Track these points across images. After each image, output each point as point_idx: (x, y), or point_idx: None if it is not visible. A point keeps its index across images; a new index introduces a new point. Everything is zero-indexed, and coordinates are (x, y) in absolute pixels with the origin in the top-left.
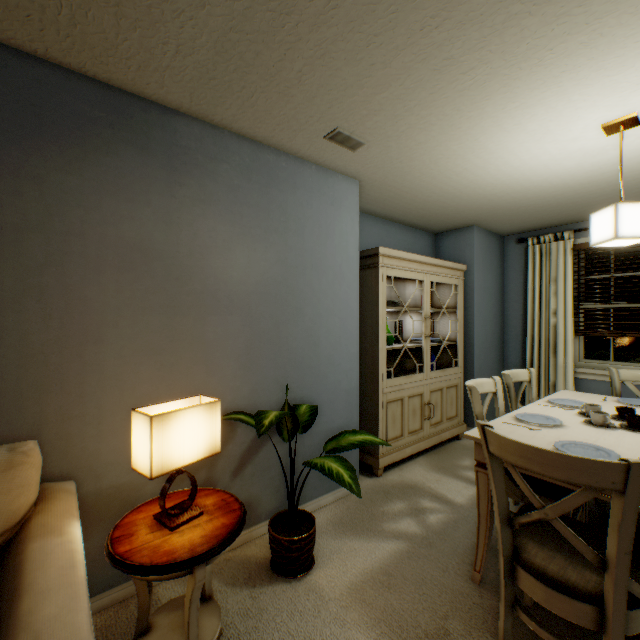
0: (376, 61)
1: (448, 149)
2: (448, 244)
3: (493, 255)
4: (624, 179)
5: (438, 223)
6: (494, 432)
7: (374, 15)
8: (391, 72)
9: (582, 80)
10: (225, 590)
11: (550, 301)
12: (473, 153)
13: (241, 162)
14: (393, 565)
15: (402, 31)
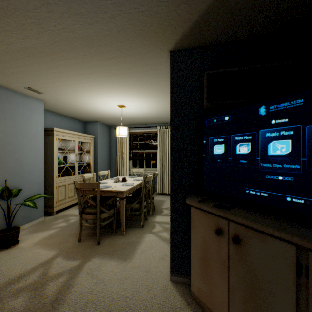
0: (43, 78)
1: (77, 101)
2: (89, 127)
3: (106, 132)
4: (133, 117)
5: (84, 119)
6: (76, 182)
7: (40, 71)
8: (49, 81)
9: (106, 96)
10: None
11: (123, 149)
12: (86, 103)
13: None
14: (54, 234)
15: (50, 76)
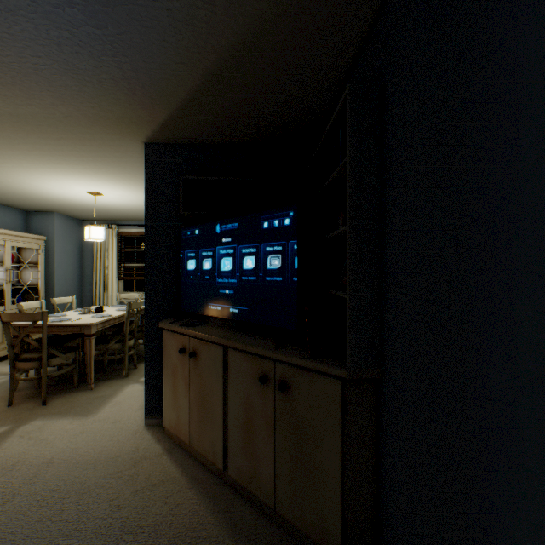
0: None
1: (7, 180)
2: (37, 220)
3: (74, 231)
4: (121, 209)
5: (25, 206)
6: (3, 312)
7: None
8: None
9: (64, 179)
10: None
11: (106, 261)
12: (26, 184)
13: None
14: None
15: None
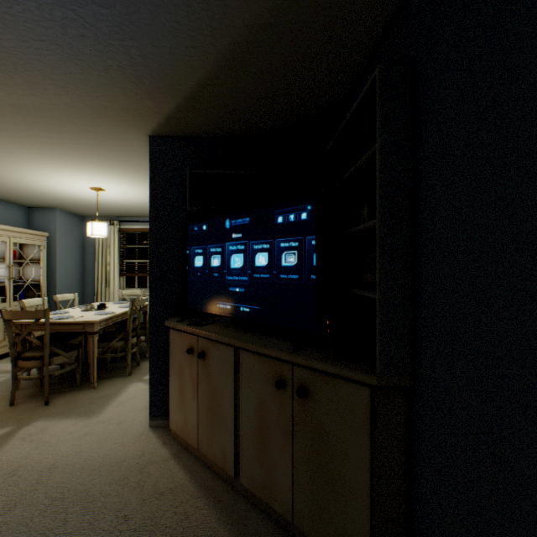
0: None
1: (9, 175)
2: (39, 216)
3: (76, 227)
4: (124, 205)
5: (27, 202)
6: (4, 310)
7: None
8: None
9: (66, 174)
10: None
11: (108, 257)
12: (28, 180)
13: None
14: None
15: None
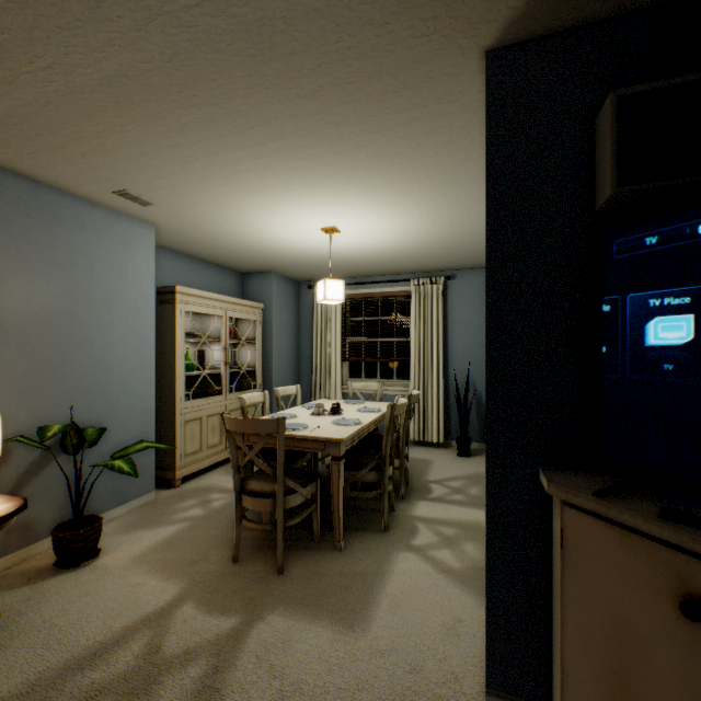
0: (152, 164)
1: (228, 221)
2: (253, 284)
3: (290, 297)
4: (354, 257)
5: (241, 266)
6: (226, 415)
7: (144, 145)
8: (166, 172)
9: (296, 206)
10: (1, 594)
11: (327, 336)
12: (248, 226)
13: (18, 198)
14: (176, 536)
15: (168, 157)
